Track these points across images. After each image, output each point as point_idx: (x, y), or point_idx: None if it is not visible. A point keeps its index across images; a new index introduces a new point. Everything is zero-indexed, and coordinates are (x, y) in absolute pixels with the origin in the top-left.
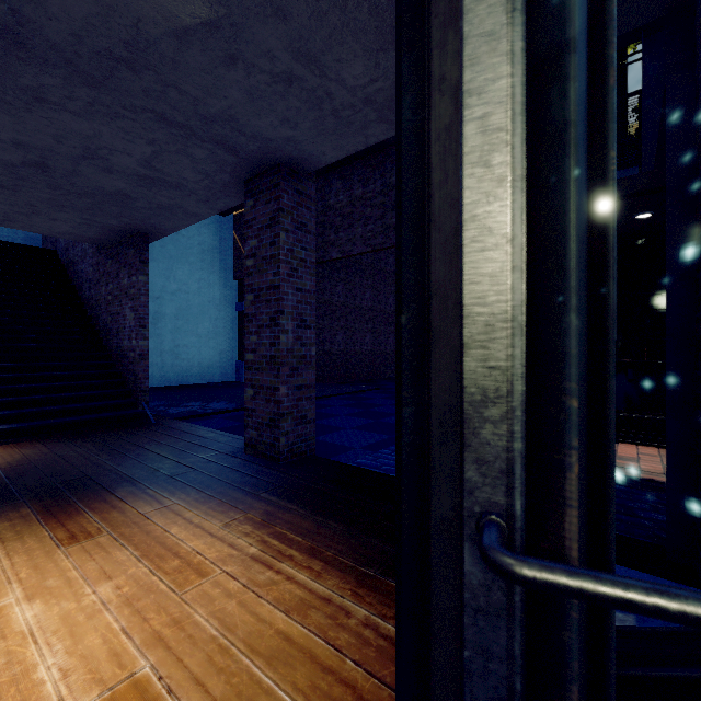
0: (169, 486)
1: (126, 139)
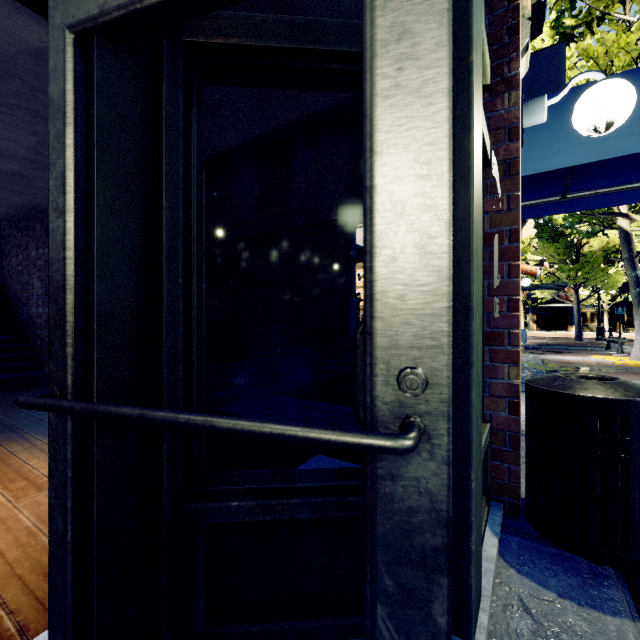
0: (46, 431)
1: (9, 130)
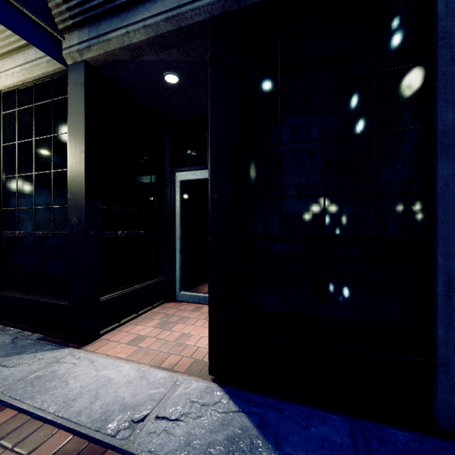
0: None
1: None
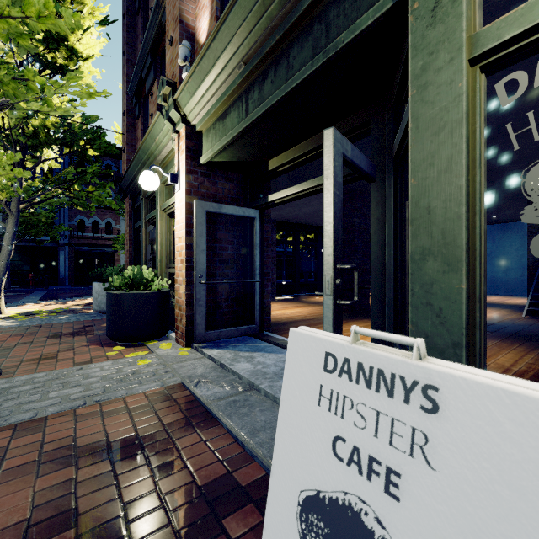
0: None
1: None
